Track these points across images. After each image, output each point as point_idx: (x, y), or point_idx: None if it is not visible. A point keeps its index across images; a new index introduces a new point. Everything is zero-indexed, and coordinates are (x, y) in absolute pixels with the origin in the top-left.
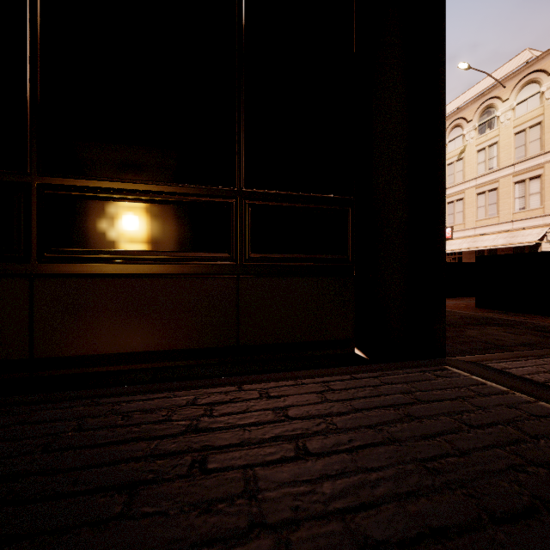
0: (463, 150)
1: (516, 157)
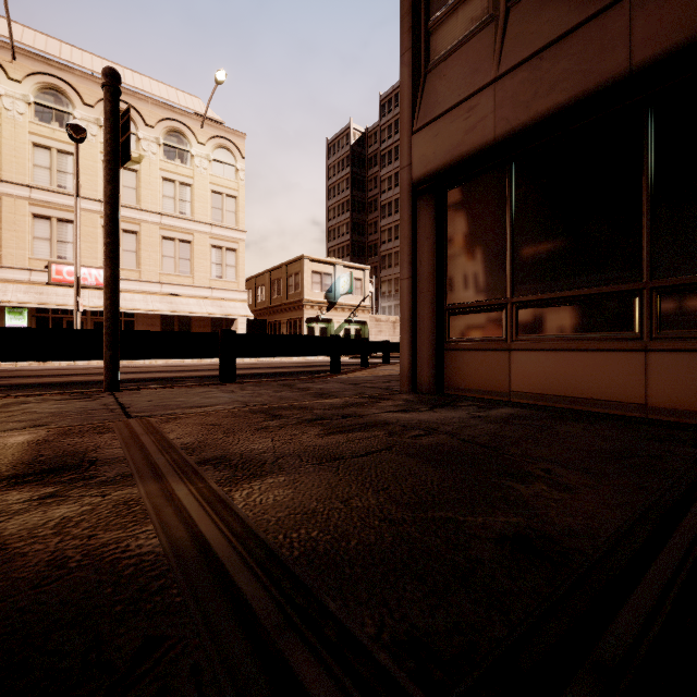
0: (138, 160)
1: (213, 218)
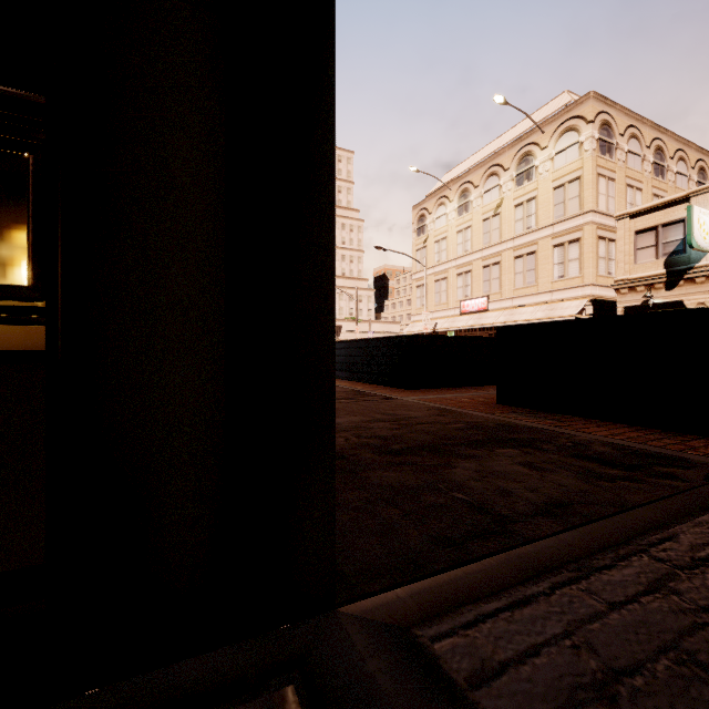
0: (500, 204)
1: (555, 216)
